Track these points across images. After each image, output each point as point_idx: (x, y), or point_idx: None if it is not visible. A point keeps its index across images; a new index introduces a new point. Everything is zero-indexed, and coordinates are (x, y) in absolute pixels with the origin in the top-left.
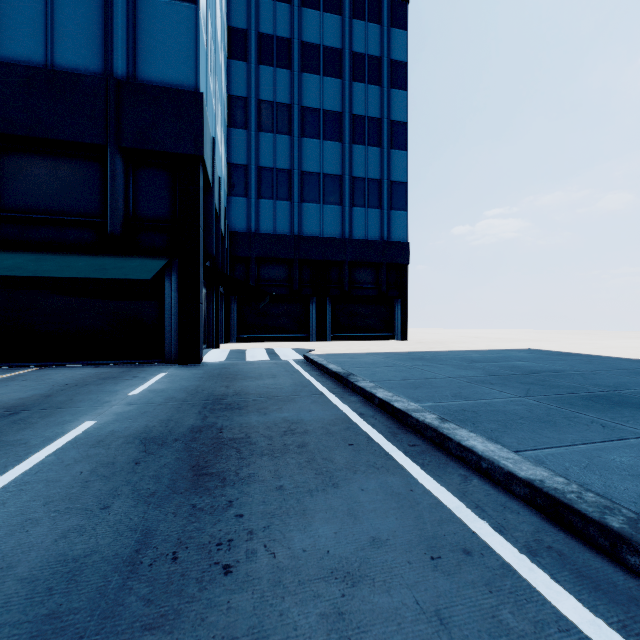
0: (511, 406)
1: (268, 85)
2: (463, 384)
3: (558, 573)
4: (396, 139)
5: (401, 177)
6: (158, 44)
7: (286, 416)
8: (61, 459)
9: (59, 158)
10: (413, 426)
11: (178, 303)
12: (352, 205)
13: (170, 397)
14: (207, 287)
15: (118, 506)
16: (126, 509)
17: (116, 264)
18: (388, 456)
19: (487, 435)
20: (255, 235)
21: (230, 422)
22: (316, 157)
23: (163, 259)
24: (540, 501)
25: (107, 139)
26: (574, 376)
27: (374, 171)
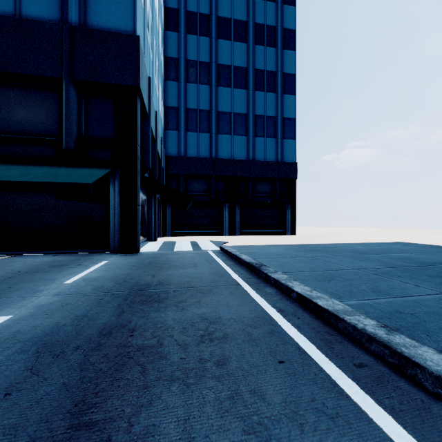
0: None
1: (193, 49)
2: (372, 276)
3: None
4: (287, 87)
5: (291, 114)
6: None
7: (204, 312)
8: None
9: (27, 90)
10: (347, 332)
11: (119, 205)
12: (255, 136)
13: (98, 286)
14: (147, 195)
15: None
16: None
17: (67, 172)
18: (337, 388)
19: None
20: (184, 158)
21: (145, 320)
22: (228, 101)
23: (107, 169)
24: None
25: (63, 73)
26: None
27: (271, 110)
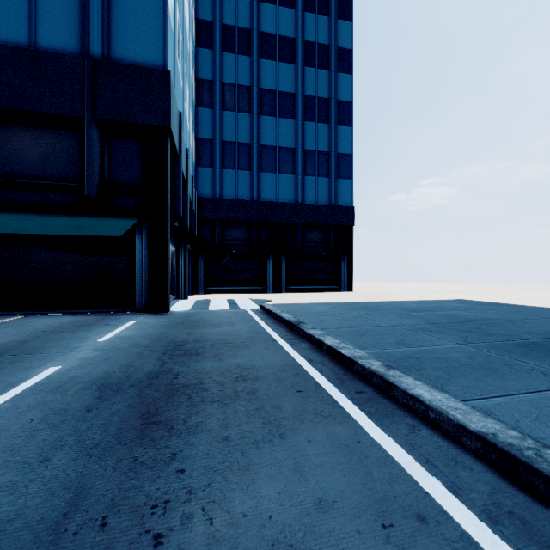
0: (452, 353)
1: (231, 70)
2: (405, 332)
3: (525, 548)
4: (342, 116)
5: (347, 150)
6: (130, 27)
7: (239, 362)
8: (16, 406)
9: (42, 129)
10: (359, 372)
11: (148, 258)
12: (304, 174)
13: (135, 343)
14: (176, 245)
15: (58, 459)
16: (65, 462)
17: (91, 223)
18: (335, 403)
19: (432, 383)
20: (219, 200)
21: (186, 368)
22: (272, 132)
23: (134, 219)
24: (494, 457)
25: (84, 112)
26: (506, 324)
27: (323, 144)
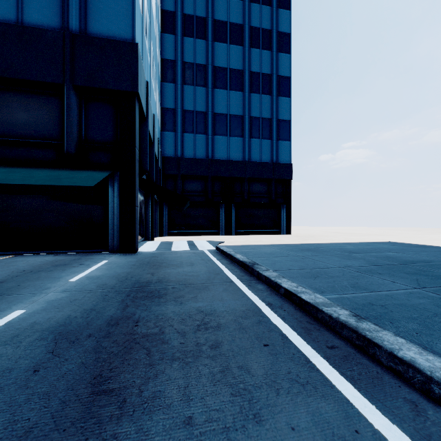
0: (414, 299)
1: (190, 51)
2: (355, 274)
3: None
4: (282, 89)
5: (286, 116)
6: (103, 6)
7: (200, 306)
8: None
9: (28, 95)
10: (325, 321)
11: (119, 206)
12: (250, 137)
13: (102, 284)
14: (145, 195)
15: None
16: None
17: (69, 175)
18: (310, 364)
19: (416, 340)
20: (180, 159)
21: (147, 313)
22: (224, 102)
23: (107, 172)
24: None
25: (64, 79)
26: None
27: (266, 112)
